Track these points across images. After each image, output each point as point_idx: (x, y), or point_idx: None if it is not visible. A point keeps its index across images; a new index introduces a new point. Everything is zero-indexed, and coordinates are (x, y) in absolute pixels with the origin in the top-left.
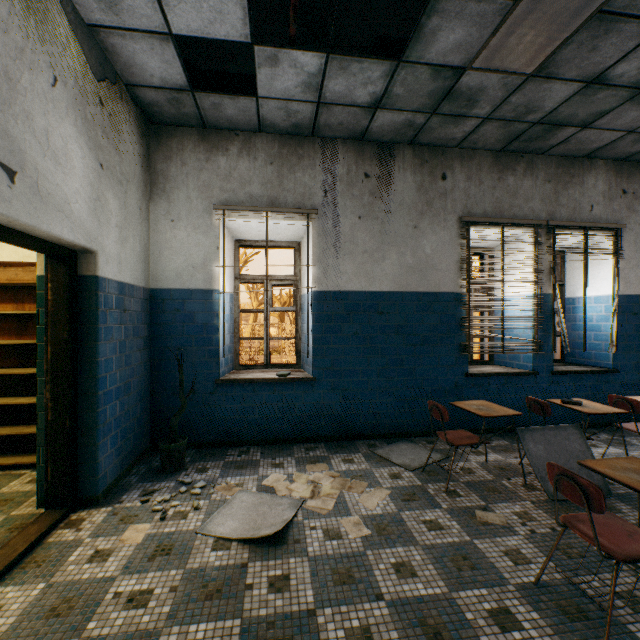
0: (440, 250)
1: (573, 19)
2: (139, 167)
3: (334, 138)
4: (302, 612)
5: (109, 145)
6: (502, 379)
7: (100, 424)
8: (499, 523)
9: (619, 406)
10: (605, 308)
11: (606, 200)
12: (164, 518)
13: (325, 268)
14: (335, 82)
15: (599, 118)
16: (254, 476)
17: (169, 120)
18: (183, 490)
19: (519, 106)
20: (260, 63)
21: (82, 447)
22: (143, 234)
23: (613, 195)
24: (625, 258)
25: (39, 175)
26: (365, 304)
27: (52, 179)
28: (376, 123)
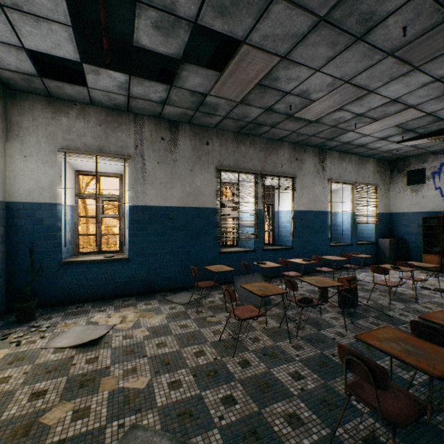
0: (205, 184)
1: (249, 84)
2: None
3: (142, 114)
4: (103, 368)
5: None
6: (239, 254)
7: None
8: (216, 321)
9: (283, 264)
10: (289, 217)
11: (289, 163)
12: (19, 345)
13: (136, 192)
14: (137, 88)
15: (277, 124)
16: (85, 318)
17: (23, 89)
18: (33, 330)
19: (239, 114)
20: (88, 72)
21: None
22: (1, 165)
23: (292, 160)
24: (297, 192)
25: None
26: (162, 213)
27: None
28: (166, 111)
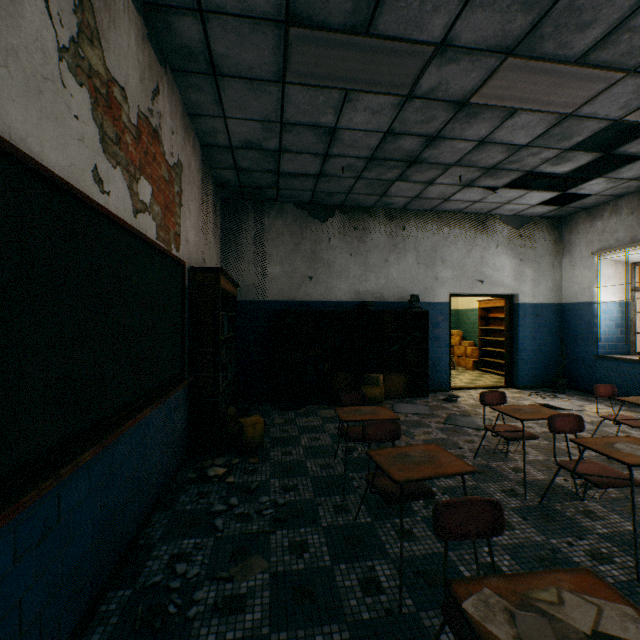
0: None
1: None
2: (550, 246)
3: None
4: None
5: (525, 249)
6: None
7: (519, 359)
8: None
9: None
10: None
11: None
12: (529, 396)
13: None
14: (624, 175)
15: None
16: (585, 403)
17: (567, 214)
18: (547, 395)
19: None
20: (575, 192)
21: (514, 366)
22: (554, 277)
23: None
24: None
25: (490, 278)
26: None
27: (495, 277)
28: None
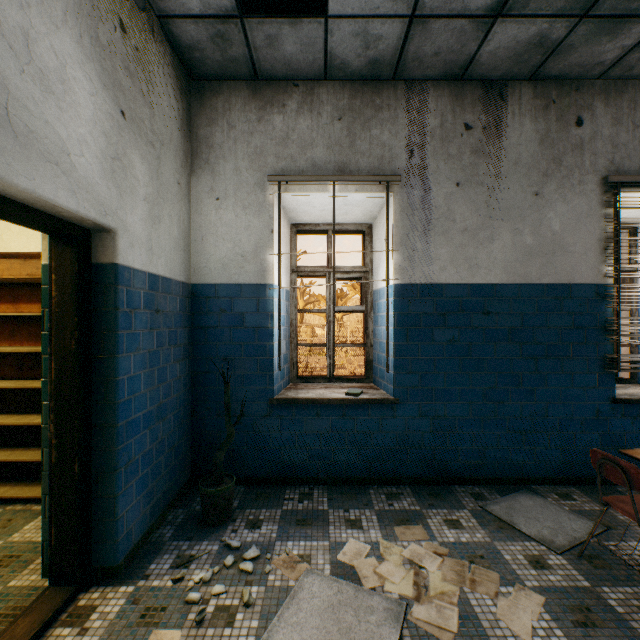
0: (573, 225)
1: None
2: (177, 130)
3: (422, 79)
4: None
5: (134, 89)
6: None
7: (120, 467)
8: None
9: None
10: None
11: None
12: (201, 621)
13: (410, 254)
14: None
15: None
16: (324, 542)
17: (213, 71)
18: (229, 563)
19: None
20: None
21: (97, 498)
22: (182, 215)
23: None
24: None
25: (10, 98)
26: (465, 301)
27: (36, 111)
28: (489, 46)
